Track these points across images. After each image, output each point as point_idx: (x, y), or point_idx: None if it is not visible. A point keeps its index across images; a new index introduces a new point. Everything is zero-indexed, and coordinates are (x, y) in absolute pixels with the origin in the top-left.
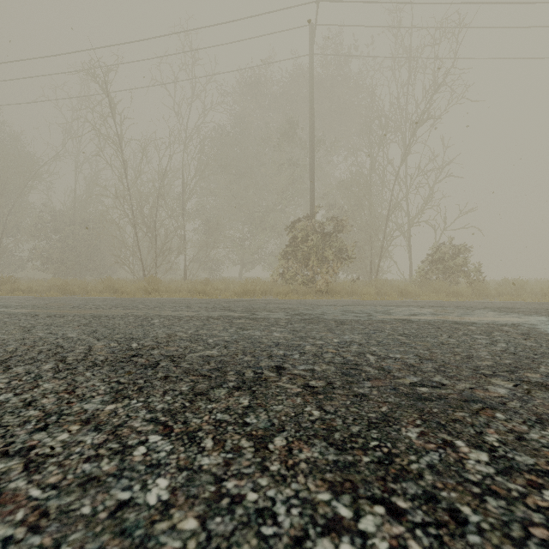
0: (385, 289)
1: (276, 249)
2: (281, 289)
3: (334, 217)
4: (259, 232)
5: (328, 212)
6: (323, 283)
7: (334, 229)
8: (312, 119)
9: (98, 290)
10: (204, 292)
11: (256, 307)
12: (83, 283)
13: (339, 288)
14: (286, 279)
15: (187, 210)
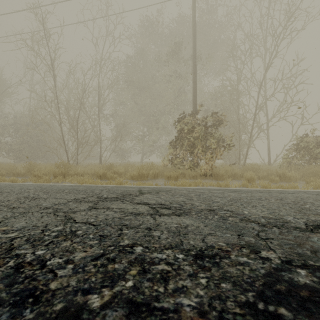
0: (262, 173)
1: (166, 143)
2: (171, 173)
3: (214, 113)
4: (154, 131)
5: (204, 114)
6: (208, 168)
7: (214, 123)
8: (195, 38)
9: (22, 173)
10: (105, 176)
11: (126, 242)
12: (12, 167)
13: (222, 172)
14: (174, 164)
15: (104, 116)
